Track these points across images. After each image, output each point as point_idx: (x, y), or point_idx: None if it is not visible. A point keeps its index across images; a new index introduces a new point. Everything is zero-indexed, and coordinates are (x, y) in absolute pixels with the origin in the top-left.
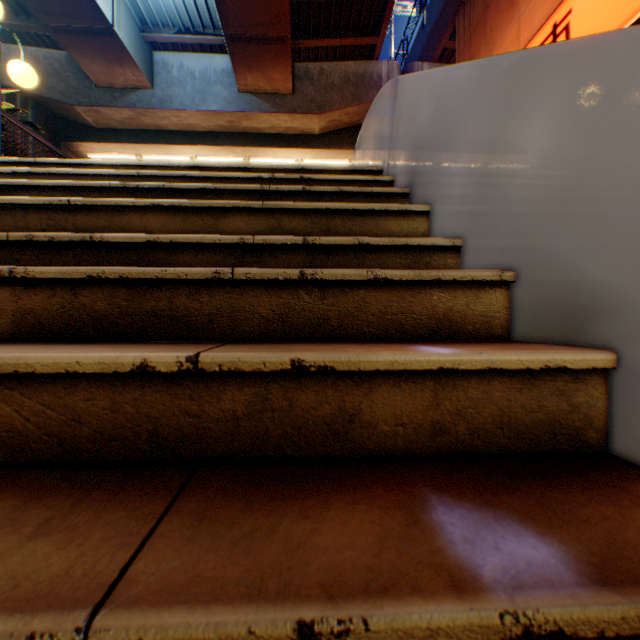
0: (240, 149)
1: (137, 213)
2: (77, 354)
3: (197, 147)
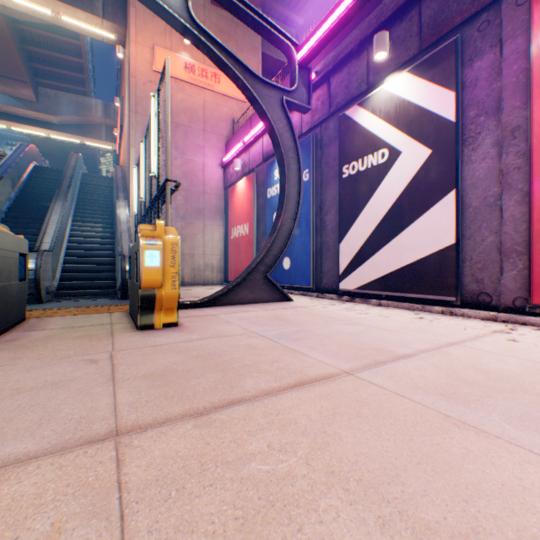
0: (4, 122)
1: None
2: None
3: None
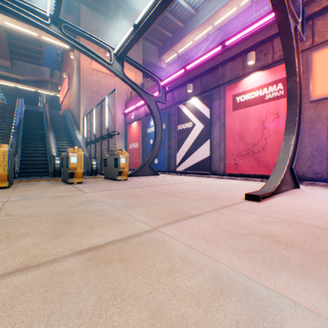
0: None
1: None
2: None
3: None
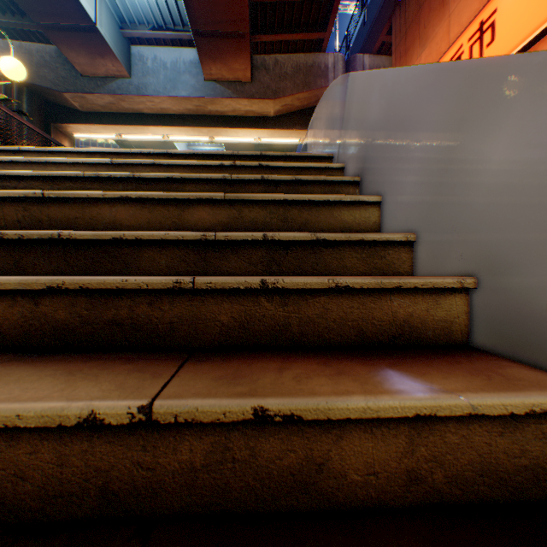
0: (206, 129)
1: (107, 204)
2: (18, 405)
3: (169, 128)
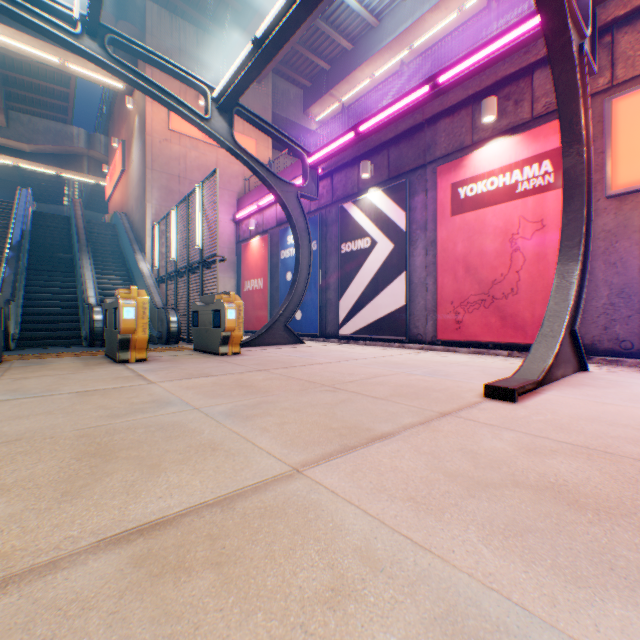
0: None
1: None
2: None
3: None
